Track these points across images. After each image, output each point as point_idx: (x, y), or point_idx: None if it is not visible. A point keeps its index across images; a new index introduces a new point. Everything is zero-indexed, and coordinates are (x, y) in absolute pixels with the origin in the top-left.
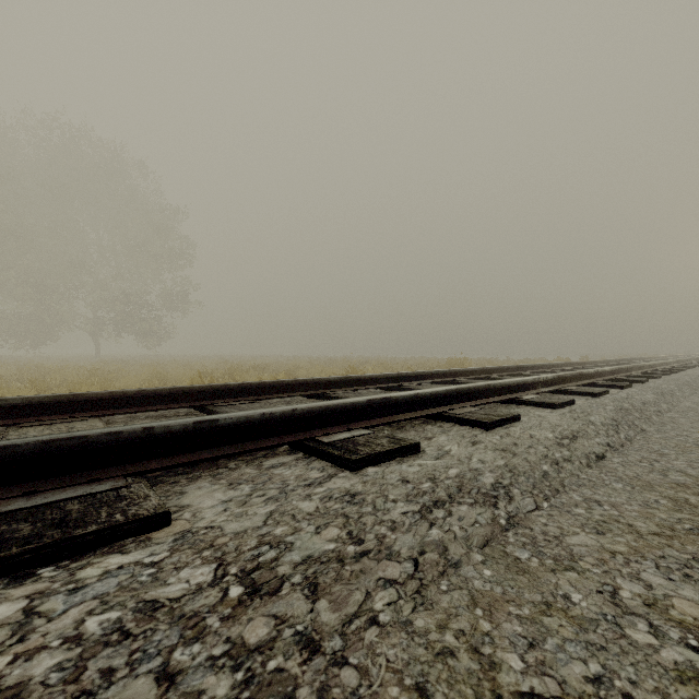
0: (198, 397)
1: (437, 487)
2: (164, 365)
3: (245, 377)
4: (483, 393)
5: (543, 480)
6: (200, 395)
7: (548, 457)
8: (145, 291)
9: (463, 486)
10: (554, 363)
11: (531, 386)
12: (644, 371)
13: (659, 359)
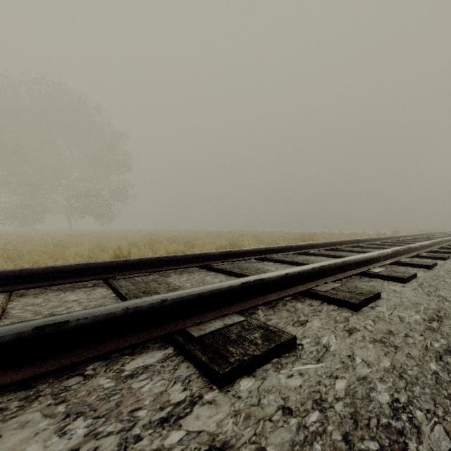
0: (102, 270)
1: (326, 423)
2: (109, 237)
3: (159, 246)
4: (340, 268)
5: (436, 386)
6: (104, 269)
7: (427, 347)
8: (100, 188)
9: (356, 413)
10: (379, 237)
11: (376, 259)
12: (449, 244)
13: (449, 233)
